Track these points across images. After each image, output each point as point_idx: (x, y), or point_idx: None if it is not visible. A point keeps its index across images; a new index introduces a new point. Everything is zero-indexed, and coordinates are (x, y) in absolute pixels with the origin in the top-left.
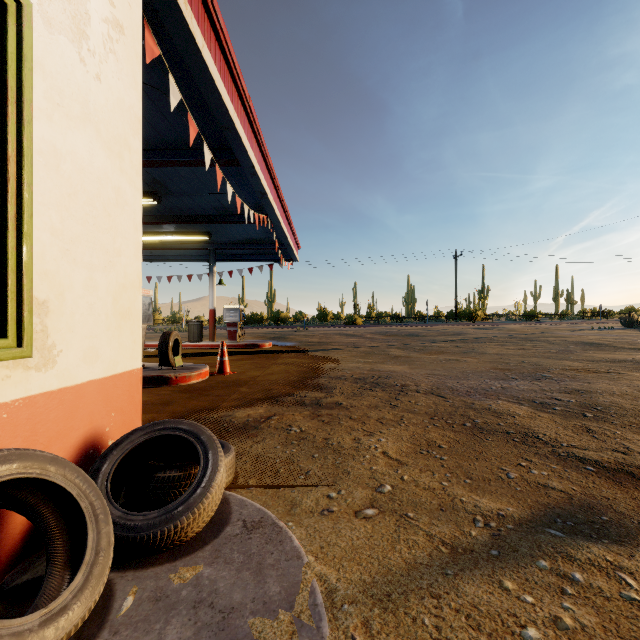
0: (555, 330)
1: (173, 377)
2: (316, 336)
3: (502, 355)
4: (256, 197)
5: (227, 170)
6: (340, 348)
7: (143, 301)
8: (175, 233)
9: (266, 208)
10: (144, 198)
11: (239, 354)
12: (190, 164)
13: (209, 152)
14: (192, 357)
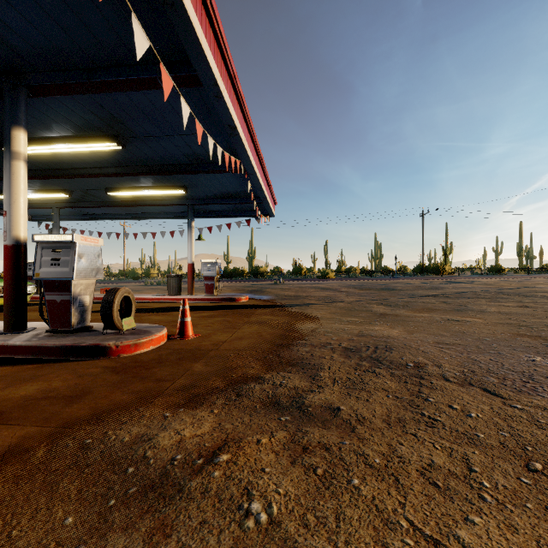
0: (538, 284)
1: (113, 346)
2: (292, 289)
3: (507, 314)
4: (227, 138)
5: (189, 98)
6: (317, 303)
7: (88, 251)
8: (152, 187)
9: (238, 150)
10: (108, 143)
11: (213, 309)
12: (142, 85)
13: (144, 35)
14: (164, 312)
